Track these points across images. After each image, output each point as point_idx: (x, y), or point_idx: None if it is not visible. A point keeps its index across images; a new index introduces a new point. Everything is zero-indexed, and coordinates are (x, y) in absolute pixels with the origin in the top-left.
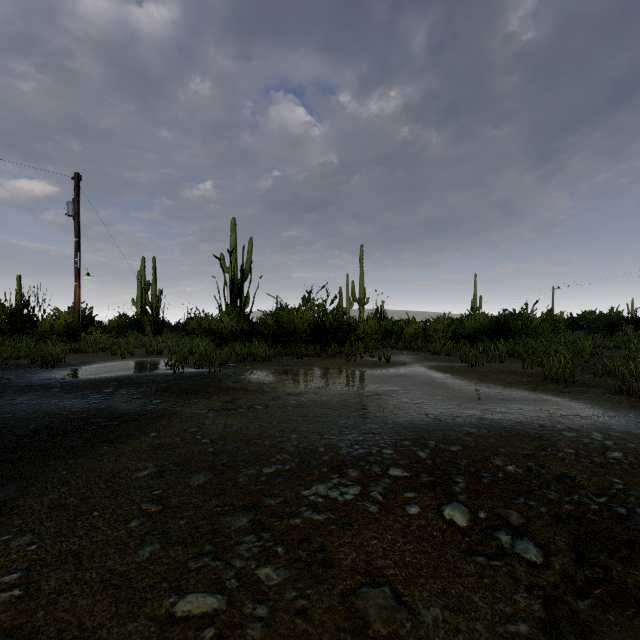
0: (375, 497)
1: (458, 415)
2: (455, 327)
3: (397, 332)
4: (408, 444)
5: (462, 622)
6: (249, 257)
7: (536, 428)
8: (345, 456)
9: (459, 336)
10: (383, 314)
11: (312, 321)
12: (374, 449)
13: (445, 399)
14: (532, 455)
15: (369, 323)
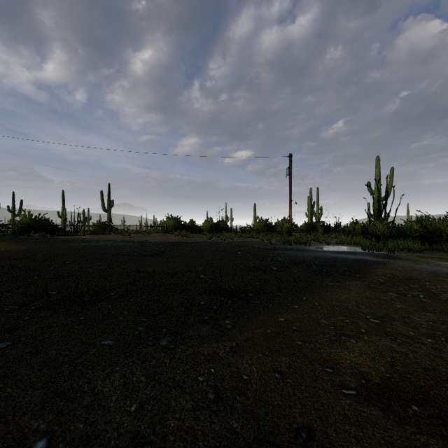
0: None
1: None
2: None
3: None
4: None
5: None
6: (390, 181)
7: None
8: None
9: None
10: None
11: None
12: None
13: None
14: None
15: None
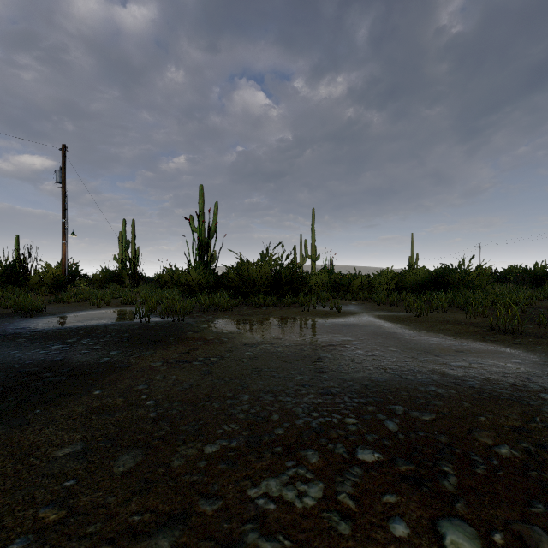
0: (344, 503)
1: (418, 370)
2: (397, 280)
3: (345, 284)
4: (372, 410)
5: None
6: (215, 218)
7: (508, 388)
8: (302, 428)
9: (401, 288)
10: (332, 269)
11: (269, 274)
12: (335, 417)
13: (399, 350)
14: (521, 428)
15: (320, 276)
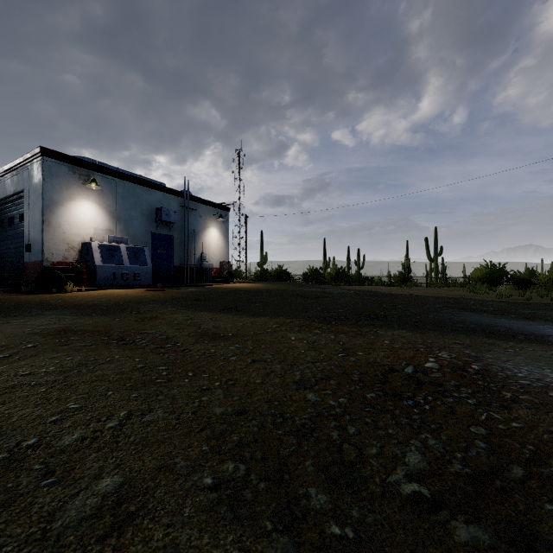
0: (440, 357)
1: None
2: None
3: None
4: (552, 385)
5: (380, 356)
6: None
7: None
8: (498, 364)
9: None
10: None
11: None
12: (522, 372)
13: None
14: None
15: None
